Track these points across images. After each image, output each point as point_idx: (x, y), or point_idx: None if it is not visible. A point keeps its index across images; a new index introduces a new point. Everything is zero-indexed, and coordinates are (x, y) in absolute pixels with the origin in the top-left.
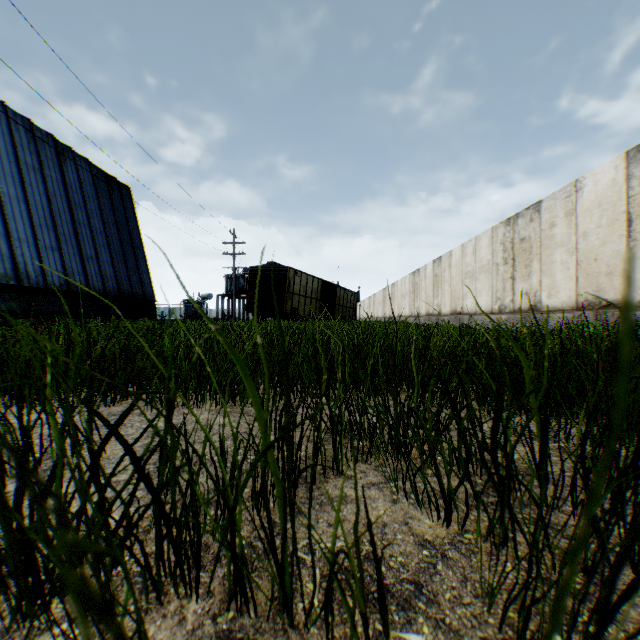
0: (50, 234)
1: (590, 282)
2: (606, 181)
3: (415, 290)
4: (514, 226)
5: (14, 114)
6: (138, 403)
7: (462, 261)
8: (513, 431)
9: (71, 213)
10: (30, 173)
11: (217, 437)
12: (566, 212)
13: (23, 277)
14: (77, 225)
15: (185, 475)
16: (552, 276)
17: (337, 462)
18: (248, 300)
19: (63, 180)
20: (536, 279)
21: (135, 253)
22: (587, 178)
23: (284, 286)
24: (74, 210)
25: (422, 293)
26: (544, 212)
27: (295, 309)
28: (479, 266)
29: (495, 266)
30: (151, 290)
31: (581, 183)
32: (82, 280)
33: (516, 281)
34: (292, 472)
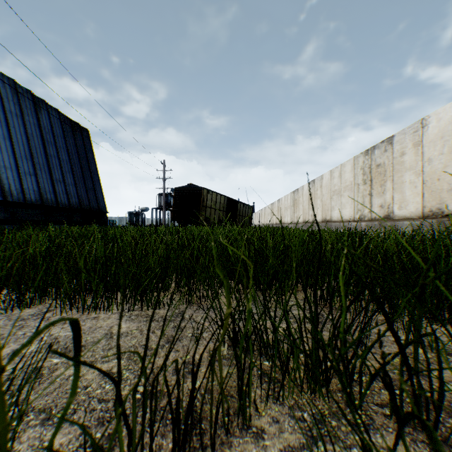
0: (28, 163)
1: (434, 197)
2: (448, 118)
3: (295, 204)
4: (371, 155)
5: (2, 75)
6: (54, 304)
7: (330, 182)
8: (429, 346)
9: (44, 148)
10: (13, 118)
11: (113, 353)
12: (414, 143)
13: (7, 194)
14: (49, 157)
15: (47, 427)
16: (402, 193)
17: (243, 411)
18: (173, 211)
19: (38, 124)
20: (389, 195)
21: (92, 177)
22: (431, 116)
23: (200, 201)
24: (47, 146)
25: (300, 206)
26: (396, 144)
27: (208, 218)
28: (344, 186)
29: (356, 186)
30: (104, 204)
31: (426, 121)
32: (52, 197)
33: (373, 197)
34: (179, 449)
